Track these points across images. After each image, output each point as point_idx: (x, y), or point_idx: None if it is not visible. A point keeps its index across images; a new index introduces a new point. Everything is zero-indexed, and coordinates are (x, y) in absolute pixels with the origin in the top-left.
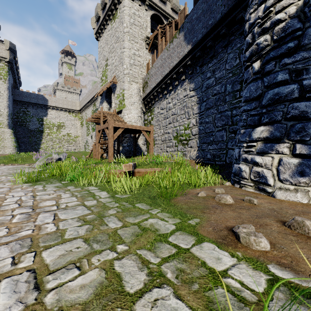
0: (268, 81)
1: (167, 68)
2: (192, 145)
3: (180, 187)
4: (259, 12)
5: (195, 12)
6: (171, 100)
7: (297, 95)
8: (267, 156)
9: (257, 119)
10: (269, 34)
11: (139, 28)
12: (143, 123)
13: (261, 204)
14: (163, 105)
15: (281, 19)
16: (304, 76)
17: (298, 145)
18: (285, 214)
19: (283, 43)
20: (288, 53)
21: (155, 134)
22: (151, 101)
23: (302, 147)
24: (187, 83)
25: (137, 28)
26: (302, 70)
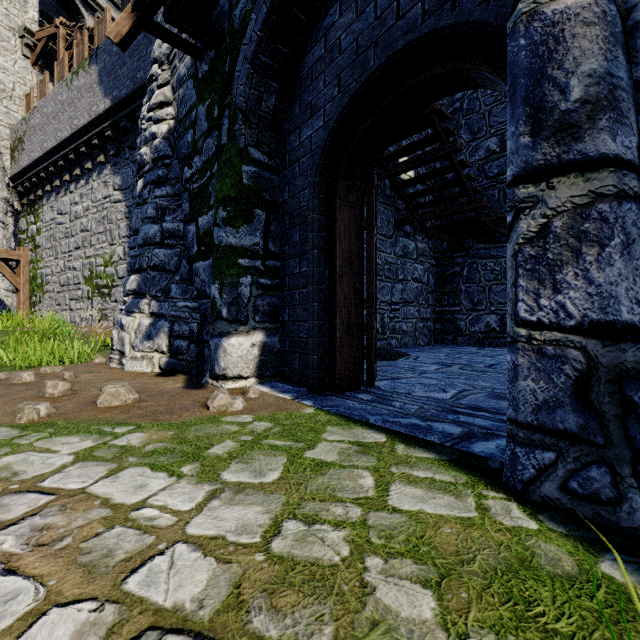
0: (143, 213)
1: (68, 127)
2: (117, 298)
3: None
4: (145, 110)
5: None
6: (80, 198)
7: (159, 239)
8: (133, 316)
9: (133, 263)
10: (150, 148)
11: None
12: (11, 237)
13: (79, 378)
14: (62, 205)
15: (155, 134)
16: (167, 217)
17: (153, 301)
18: (81, 383)
19: (157, 167)
20: (160, 182)
21: (45, 269)
22: (36, 189)
23: (155, 305)
24: (109, 172)
25: None
26: (167, 209)
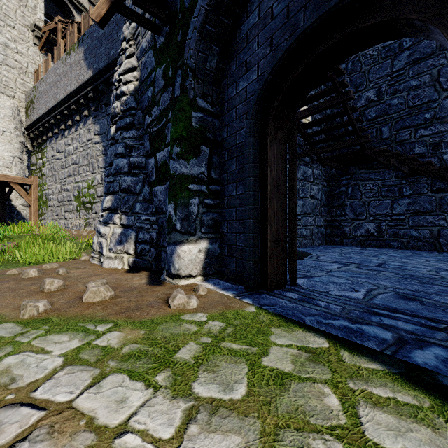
0: (115, 150)
1: (63, 92)
2: (97, 210)
3: (4, 267)
4: (117, 75)
5: (97, 29)
6: (72, 141)
7: (127, 170)
8: (108, 226)
9: (108, 187)
10: (120, 102)
11: (18, 4)
12: (25, 169)
13: (70, 274)
14: (60, 146)
15: (124, 92)
16: (133, 153)
17: (123, 216)
18: (71, 279)
19: (126, 116)
20: (128, 127)
21: (48, 190)
22: (42, 135)
23: (124, 218)
24: (91, 122)
25: (14, 2)
26: (133, 147)
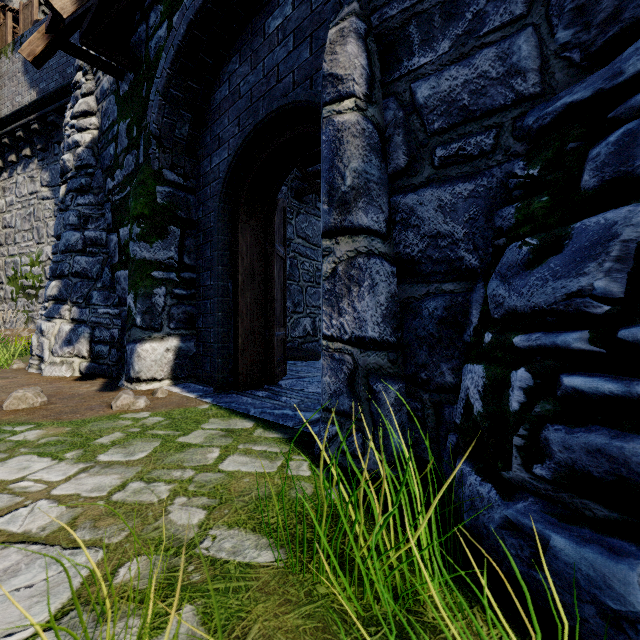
0: (65, 219)
1: None
2: None
3: None
4: (69, 116)
5: None
6: (3, 192)
7: (81, 247)
8: (53, 322)
9: (55, 269)
10: (73, 155)
11: None
12: None
13: None
14: None
15: (78, 143)
16: (90, 225)
17: (74, 308)
18: None
19: (81, 175)
20: (83, 190)
21: None
22: None
23: (76, 311)
24: (36, 166)
25: None
26: (90, 217)
